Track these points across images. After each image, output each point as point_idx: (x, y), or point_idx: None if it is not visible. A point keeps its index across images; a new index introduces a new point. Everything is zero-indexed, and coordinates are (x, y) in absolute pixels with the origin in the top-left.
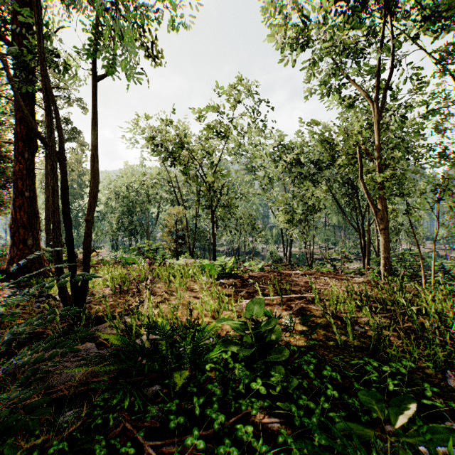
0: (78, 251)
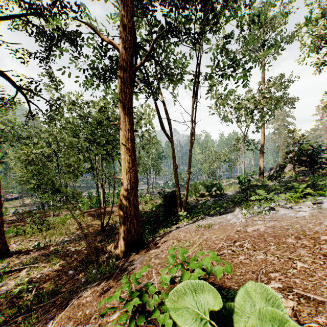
0: None
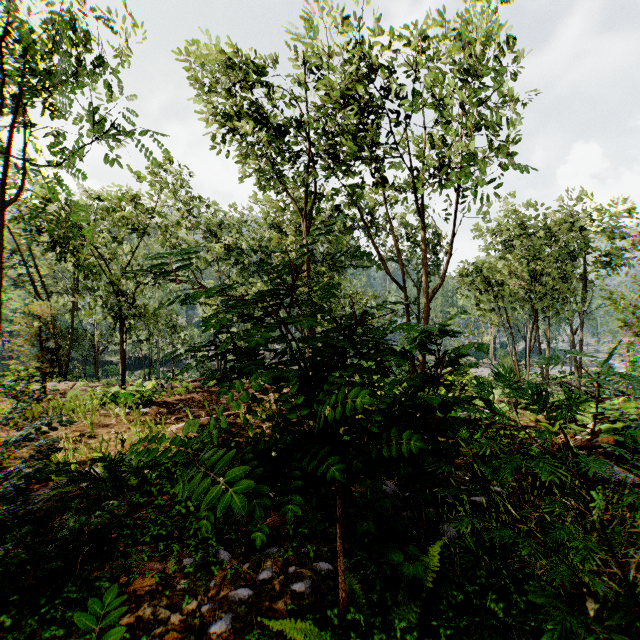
0: None
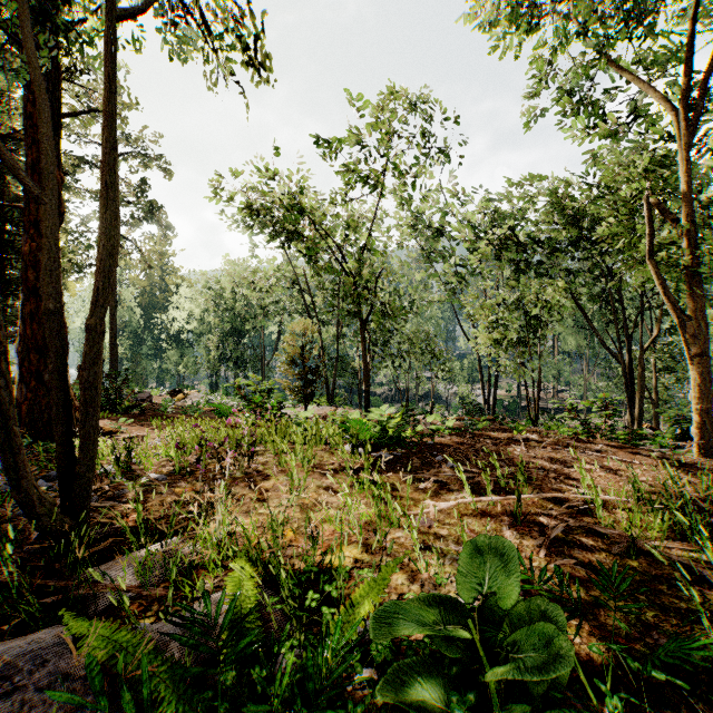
0: (157, 392)
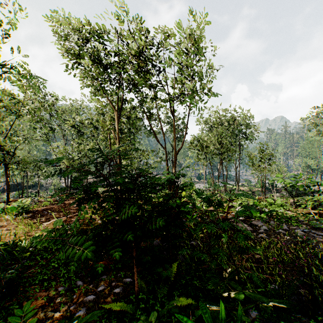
0: None
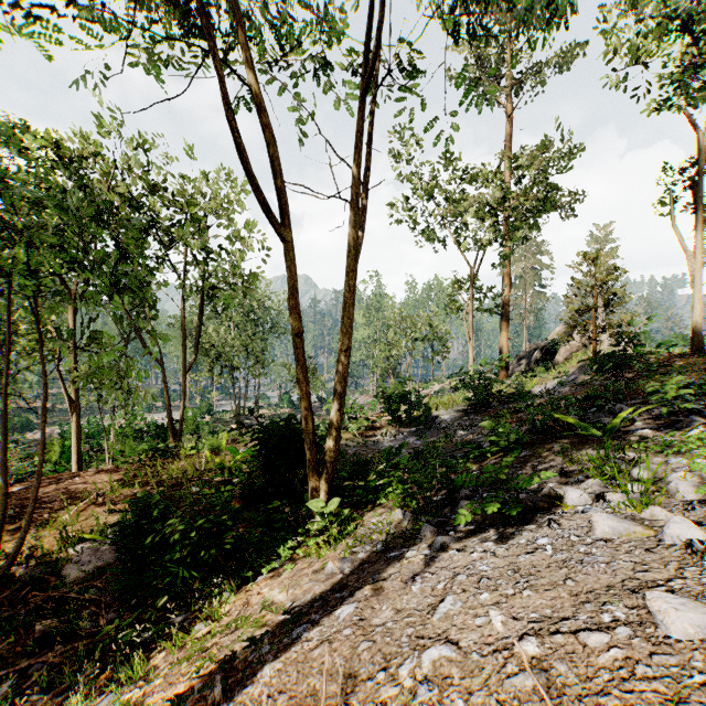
0: None
